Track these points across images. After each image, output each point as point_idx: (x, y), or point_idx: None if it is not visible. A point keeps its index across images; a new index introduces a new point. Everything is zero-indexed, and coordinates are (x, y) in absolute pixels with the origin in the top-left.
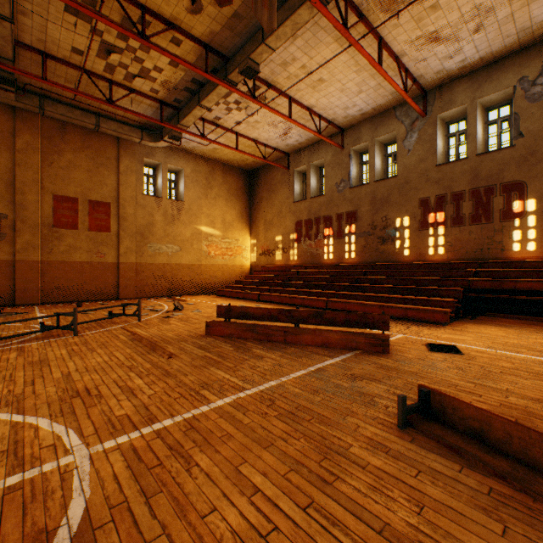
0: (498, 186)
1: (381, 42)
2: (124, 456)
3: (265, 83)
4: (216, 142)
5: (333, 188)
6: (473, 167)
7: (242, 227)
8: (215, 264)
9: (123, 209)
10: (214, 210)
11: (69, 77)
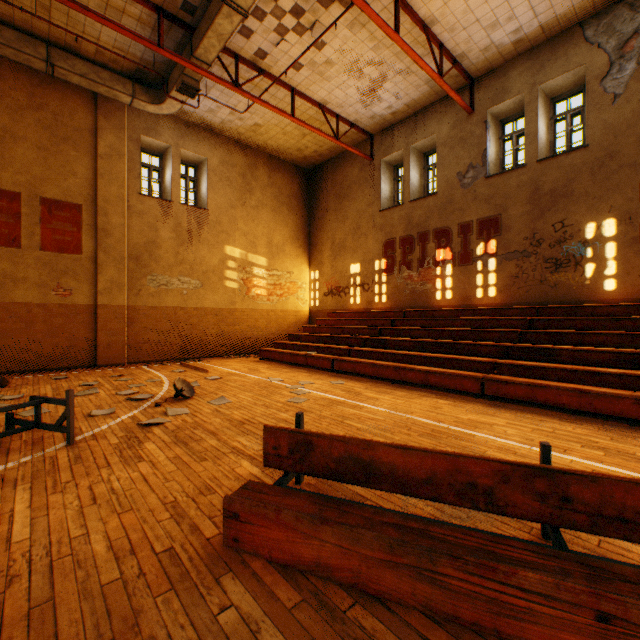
0: None
1: None
2: None
3: None
4: (259, 99)
5: (452, 182)
6: None
7: (297, 254)
8: (256, 308)
9: (104, 216)
10: (255, 226)
11: None
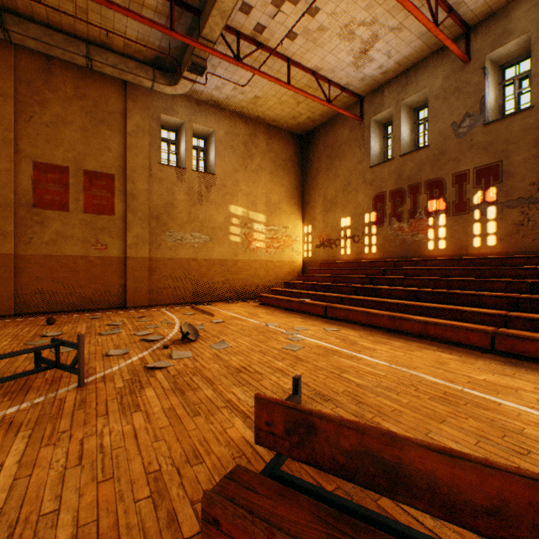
0: None
1: None
2: None
3: None
4: (258, 70)
5: (445, 133)
6: None
7: (291, 211)
8: (256, 259)
9: (131, 183)
10: (255, 187)
11: None
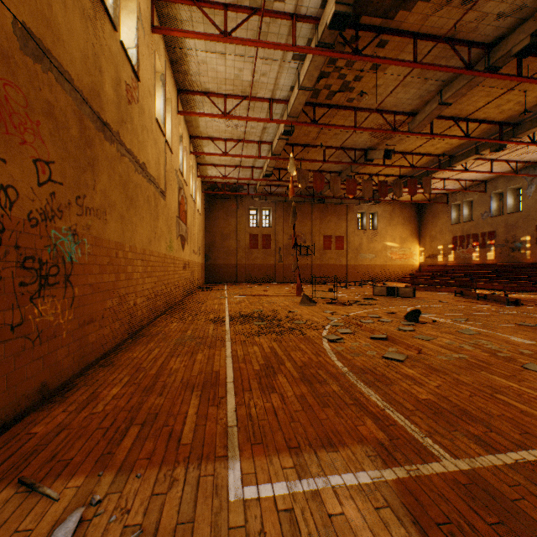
0: None
1: (491, 161)
2: None
3: None
4: (399, 200)
5: (478, 217)
6: None
7: (412, 240)
8: (395, 264)
9: (348, 238)
10: (394, 232)
11: None
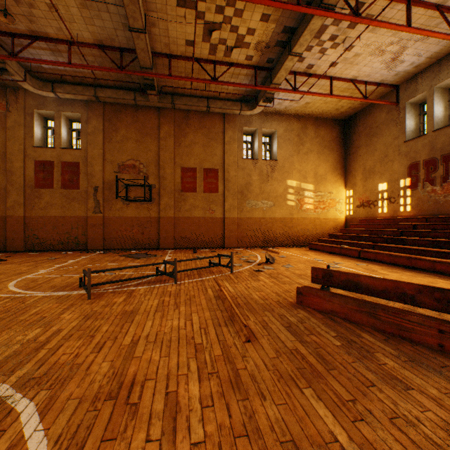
0: None
1: None
2: None
3: None
4: (308, 92)
5: None
6: None
7: (335, 179)
8: (306, 217)
9: (227, 172)
10: (305, 165)
11: (187, 71)
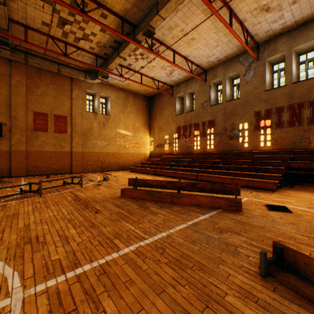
0: (306, 102)
1: (231, 12)
2: (49, 300)
3: (159, 41)
4: (129, 79)
5: (199, 106)
6: (290, 91)
7: (144, 130)
8: (128, 152)
9: (74, 120)
10: (128, 120)
11: (41, 41)
